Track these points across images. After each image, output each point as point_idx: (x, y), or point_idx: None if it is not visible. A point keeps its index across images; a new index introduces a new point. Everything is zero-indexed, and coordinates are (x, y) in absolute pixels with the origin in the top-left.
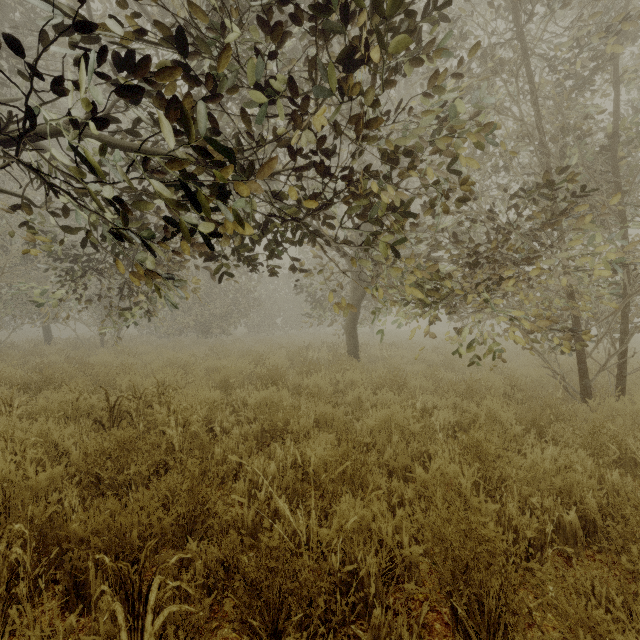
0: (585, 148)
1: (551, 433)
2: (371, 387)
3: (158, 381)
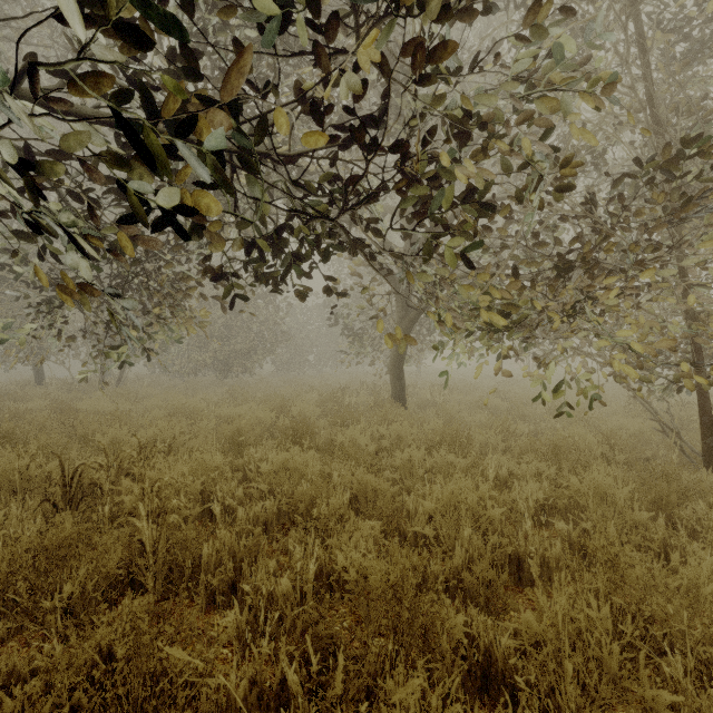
0: (707, 132)
1: (681, 517)
2: (424, 444)
3: (140, 441)
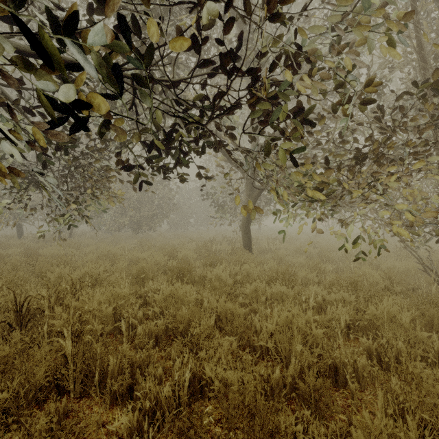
0: None
1: None
2: (265, 278)
3: (72, 278)
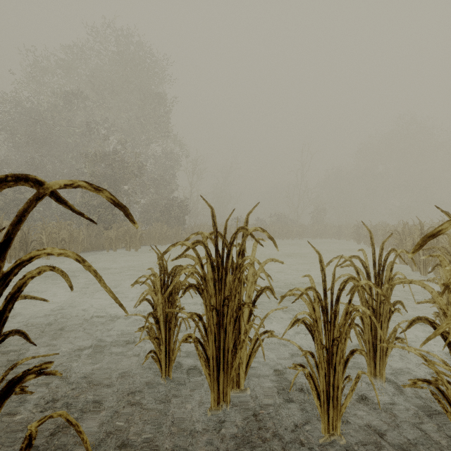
0: None
1: None
2: None
3: None
